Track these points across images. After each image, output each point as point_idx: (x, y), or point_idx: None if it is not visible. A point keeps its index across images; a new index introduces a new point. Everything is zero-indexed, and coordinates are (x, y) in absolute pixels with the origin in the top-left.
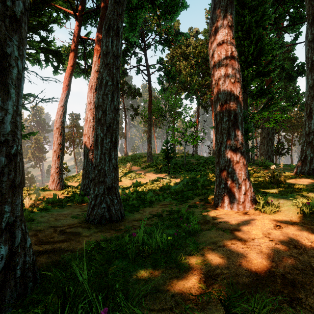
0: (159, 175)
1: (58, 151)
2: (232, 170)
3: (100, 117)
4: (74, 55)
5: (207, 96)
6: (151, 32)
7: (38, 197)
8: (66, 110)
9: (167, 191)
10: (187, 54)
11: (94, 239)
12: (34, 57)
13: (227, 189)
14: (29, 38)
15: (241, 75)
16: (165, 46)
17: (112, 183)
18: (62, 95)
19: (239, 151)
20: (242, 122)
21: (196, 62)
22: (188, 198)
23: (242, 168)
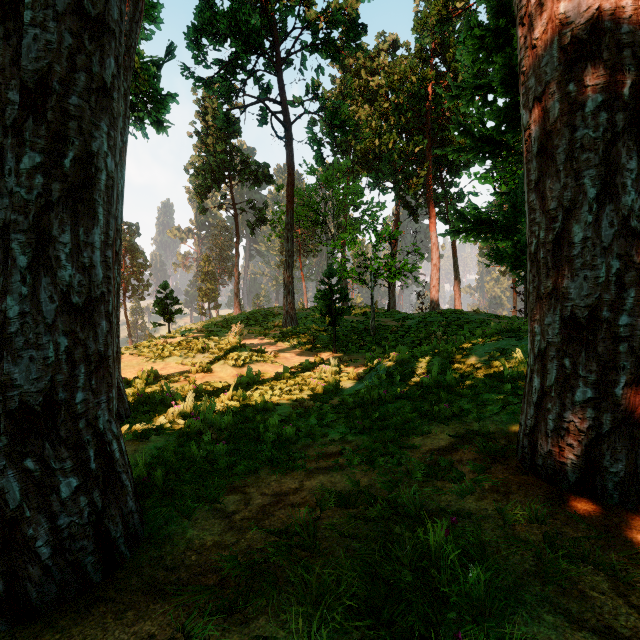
0: (311, 356)
1: None
2: (635, 324)
3: None
4: None
5: (419, 180)
6: (292, 13)
7: None
8: None
9: (333, 400)
10: (372, 91)
11: None
12: None
13: (614, 407)
14: None
15: None
16: (326, 54)
17: (52, 389)
18: None
19: None
20: None
21: (393, 103)
22: (406, 431)
23: None
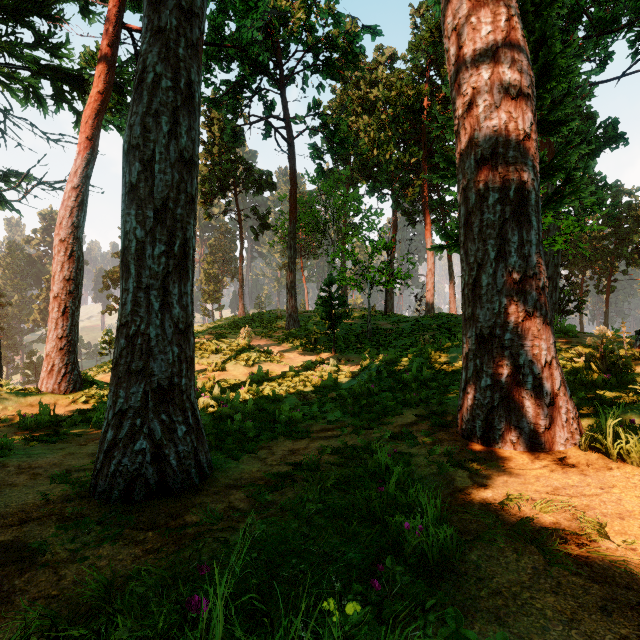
0: (313, 357)
1: (64, 298)
2: (514, 339)
3: (136, 180)
4: (107, 68)
5: (414, 189)
6: (295, 41)
7: (1, 413)
8: (86, 198)
9: (331, 393)
10: (371, 102)
11: (70, 584)
12: (21, 82)
13: (500, 390)
14: (8, 34)
15: (533, 79)
16: (326, 76)
17: (172, 377)
18: (75, 161)
19: (533, 285)
20: (538, 208)
21: (390, 116)
22: (385, 413)
23: (540, 332)
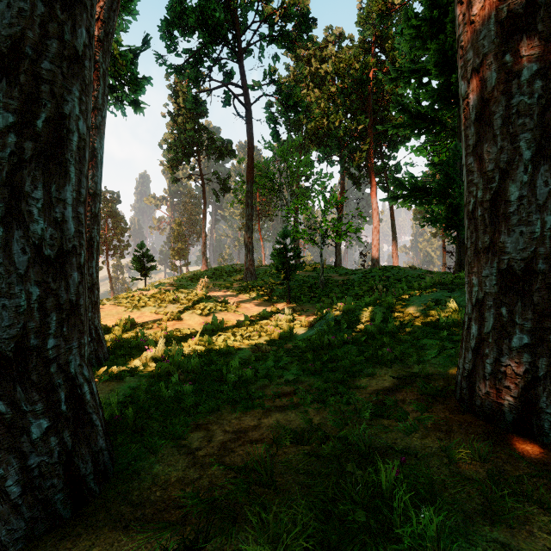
0: (269, 306)
1: None
2: None
3: None
4: None
5: (361, 154)
6: (251, 8)
7: None
8: None
9: (287, 344)
10: (321, 77)
11: None
12: None
13: (549, 352)
14: None
15: None
16: (281, 45)
17: (24, 335)
18: None
19: None
20: None
21: (339, 87)
22: (353, 373)
23: None
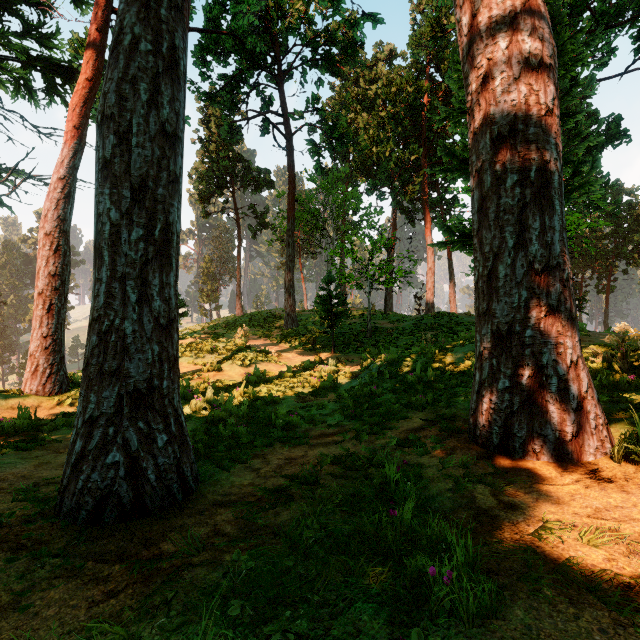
0: (312, 357)
1: (50, 294)
2: (535, 336)
3: (111, 155)
4: (96, 53)
5: (414, 187)
6: (293, 34)
7: None
8: (73, 190)
9: (331, 395)
10: (370, 99)
11: None
12: (10, 72)
13: (521, 392)
14: None
15: (555, 49)
16: (325, 70)
17: (151, 379)
18: (61, 151)
19: (557, 276)
20: (561, 191)
21: (390, 112)
22: (389, 417)
23: (565, 328)
